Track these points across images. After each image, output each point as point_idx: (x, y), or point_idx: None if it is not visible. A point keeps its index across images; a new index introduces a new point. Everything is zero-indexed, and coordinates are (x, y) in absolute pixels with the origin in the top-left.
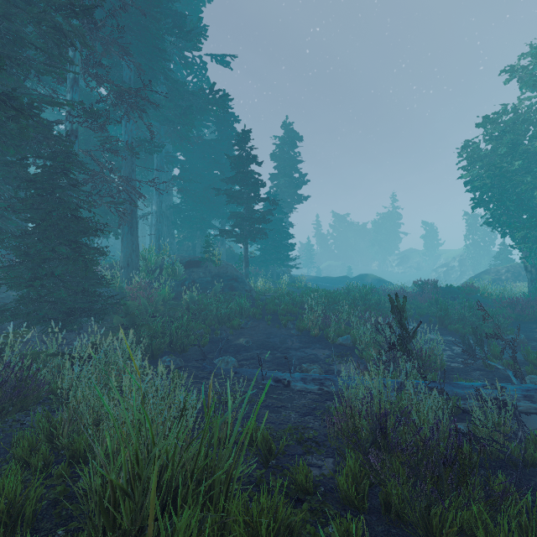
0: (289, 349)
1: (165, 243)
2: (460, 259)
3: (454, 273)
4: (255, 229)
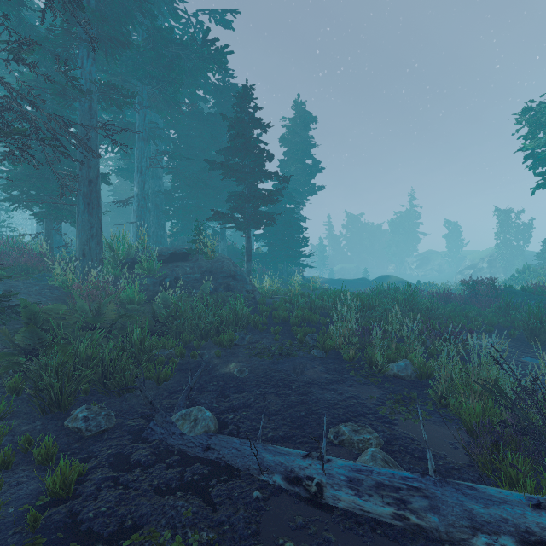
0: (309, 385)
1: (143, 230)
2: (489, 260)
3: (482, 275)
4: (260, 213)
